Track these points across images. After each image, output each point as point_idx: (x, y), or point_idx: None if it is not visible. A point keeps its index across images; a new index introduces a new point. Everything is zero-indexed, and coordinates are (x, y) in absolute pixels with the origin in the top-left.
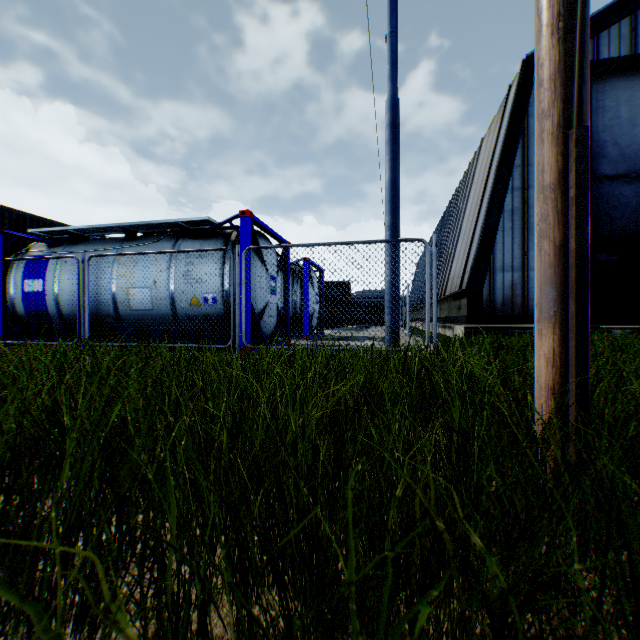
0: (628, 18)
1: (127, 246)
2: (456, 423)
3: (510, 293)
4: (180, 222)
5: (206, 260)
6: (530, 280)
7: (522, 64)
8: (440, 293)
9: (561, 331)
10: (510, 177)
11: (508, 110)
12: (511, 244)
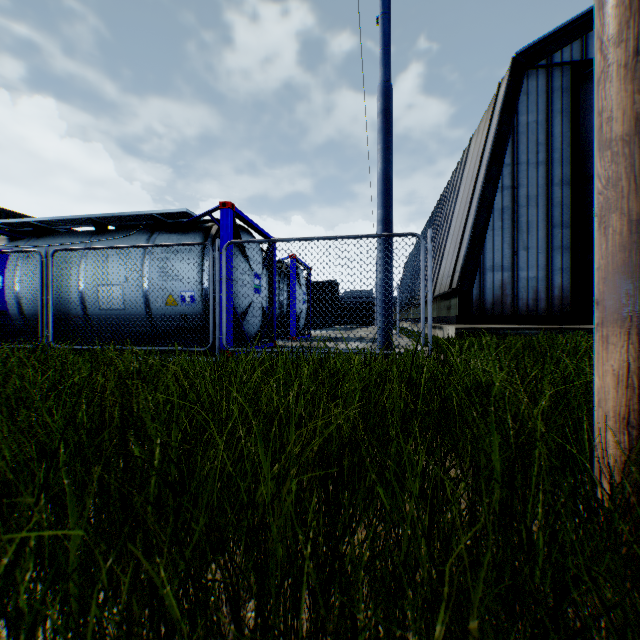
0: None
1: (97, 240)
2: (496, 468)
3: (500, 293)
4: (155, 214)
5: (183, 255)
6: (520, 280)
7: (512, 61)
8: None
9: (639, 339)
10: (500, 176)
11: (498, 108)
12: (501, 243)
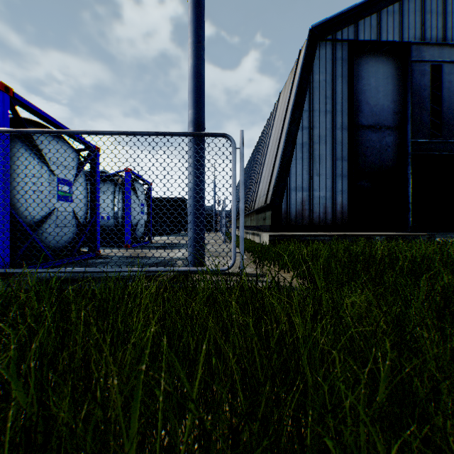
0: (376, 14)
1: None
2: None
3: (301, 208)
4: None
5: None
6: (315, 198)
7: (310, 32)
8: (251, 207)
9: None
10: (301, 118)
11: (299, 67)
12: (302, 170)
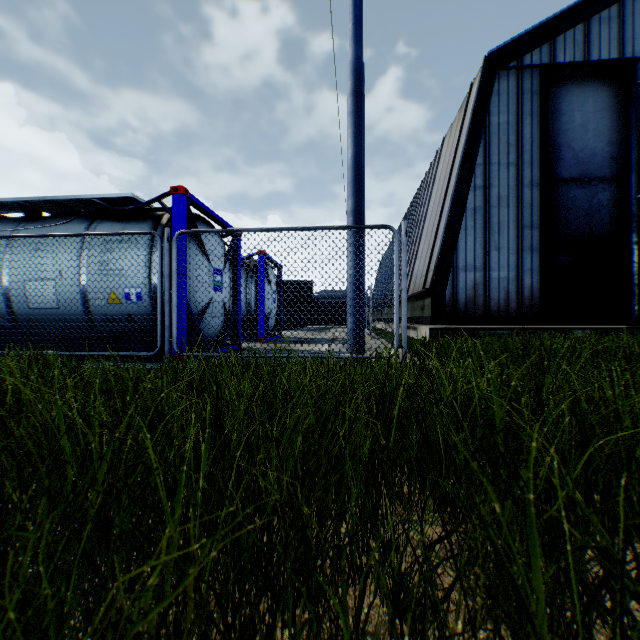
0: (582, 25)
1: (26, 227)
2: (544, 631)
3: (473, 293)
4: (97, 199)
5: (129, 247)
6: (492, 280)
7: (484, 61)
8: None
9: None
10: (473, 175)
11: (471, 107)
12: (474, 243)
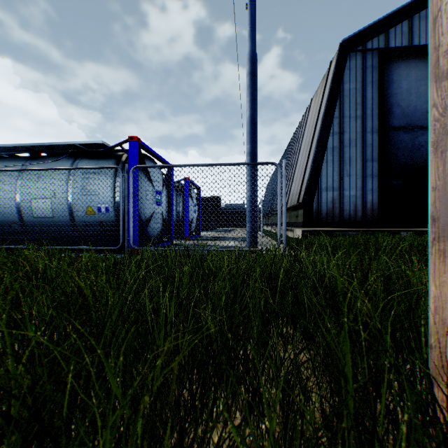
0: (407, 21)
1: (31, 163)
2: (349, 380)
3: (331, 206)
4: (78, 144)
5: (100, 176)
6: (345, 197)
7: (340, 46)
8: None
9: None
10: (331, 125)
11: (330, 78)
12: (332, 172)
